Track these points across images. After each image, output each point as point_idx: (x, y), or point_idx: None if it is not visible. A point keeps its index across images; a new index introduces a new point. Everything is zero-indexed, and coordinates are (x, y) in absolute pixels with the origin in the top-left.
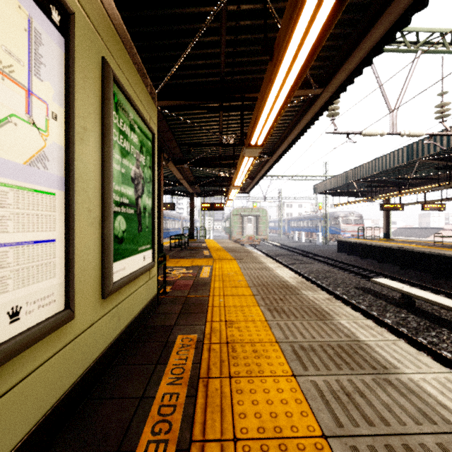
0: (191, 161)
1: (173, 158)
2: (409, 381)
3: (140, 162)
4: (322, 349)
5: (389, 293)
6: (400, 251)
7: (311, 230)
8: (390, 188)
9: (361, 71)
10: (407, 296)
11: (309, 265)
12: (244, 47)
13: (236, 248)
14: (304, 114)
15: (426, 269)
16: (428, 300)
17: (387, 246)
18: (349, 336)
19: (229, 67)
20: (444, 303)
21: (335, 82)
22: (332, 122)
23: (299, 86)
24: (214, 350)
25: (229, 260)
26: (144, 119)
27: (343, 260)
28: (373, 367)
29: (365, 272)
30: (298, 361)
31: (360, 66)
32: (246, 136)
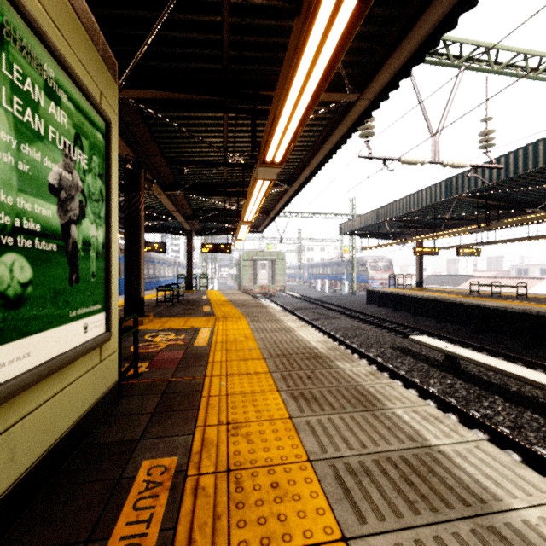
0: (185, 186)
1: (161, 181)
2: (526, 528)
3: (74, 161)
4: (380, 468)
5: (429, 353)
6: (437, 301)
7: (336, 278)
8: (424, 230)
9: (409, 71)
10: (451, 357)
11: (336, 320)
12: (257, 19)
13: (246, 301)
14: (334, 128)
15: (464, 322)
16: (477, 362)
17: (422, 296)
18: (413, 438)
19: (235, 49)
20: (495, 365)
21: (376, 85)
22: (367, 144)
23: (330, 88)
24: (204, 491)
25: (237, 319)
26: (84, 88)
27: (373, 314)
28: (464, 501)
29: (399, 328)
30: (347, 500)
31: (408, 65)
32: (260, 149)
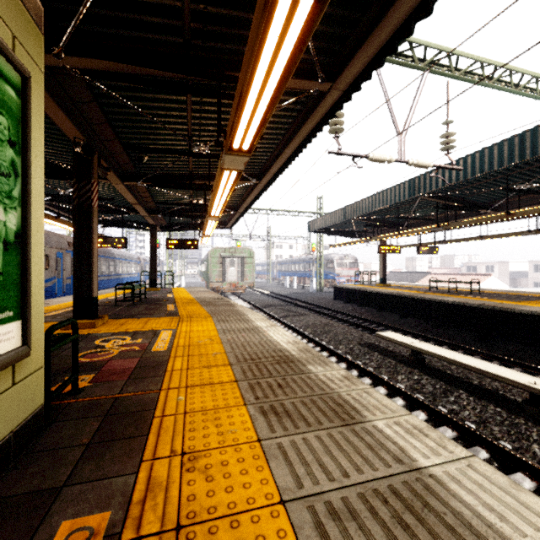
0: (147, 176)
1: (119, 171)
2: None
3: None
4: (368, 506)
5: (395, 348)
6: (400, 297)
7: (304, 275)
8: (387, 229)
9: (382, 60)
10: (417, 353)
11: (305, 317)
12: None
13: (214, 299)
14: (305, 120)
15: (425, 317)
16: (442, 357)
17: (386, 292)
18: (400, 459)
19: (198, 21)
20: (459, 360)
21: (348, 74)
22: (336, 140)
23: (301, 75)
24: None
25: (203, 319)
26: None
27: (340, 310)
28: None
29: (365, 324)
30: None
31: (381, 55)
32: (226, 134)
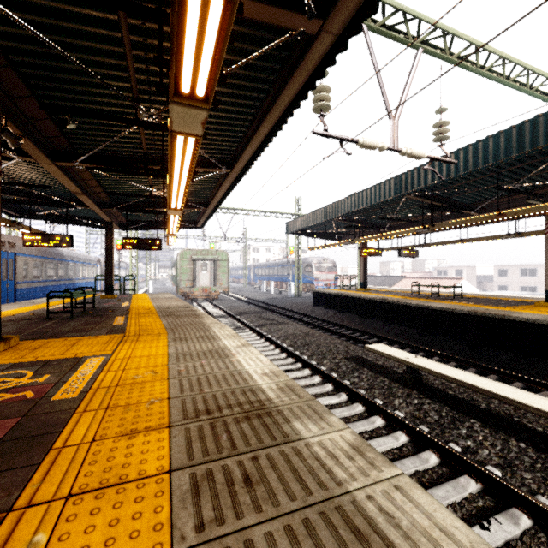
0: (85, 155)
1: (48, 146)
2: None
3: None
4: None
5: (386, 362)
6: (384, 303)
7: (281, 279)
8: (368, 231)
9: None
10: (412, 369)
11: (283, 326)
12: None
13: (178, 308)
14: (286, 81)
15: (410, 324)
16: (445, 377)
17: (369, 297)
18: None
19: None
20: (466, 380)
21: (346, 6)
22: (321, 119)
23: (281, 5)
24: None
25: (155, 337)
26: None
27: (321, 316)
28: None
29: (348, 332)
30: None
31: None
32: (168, 65)
